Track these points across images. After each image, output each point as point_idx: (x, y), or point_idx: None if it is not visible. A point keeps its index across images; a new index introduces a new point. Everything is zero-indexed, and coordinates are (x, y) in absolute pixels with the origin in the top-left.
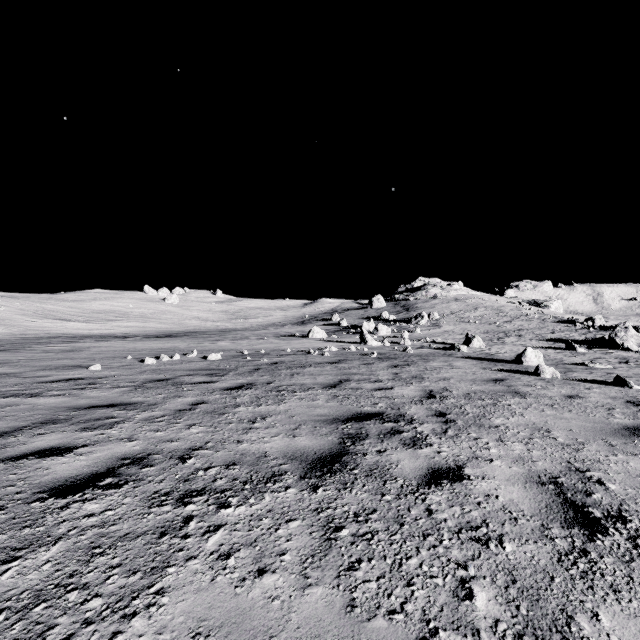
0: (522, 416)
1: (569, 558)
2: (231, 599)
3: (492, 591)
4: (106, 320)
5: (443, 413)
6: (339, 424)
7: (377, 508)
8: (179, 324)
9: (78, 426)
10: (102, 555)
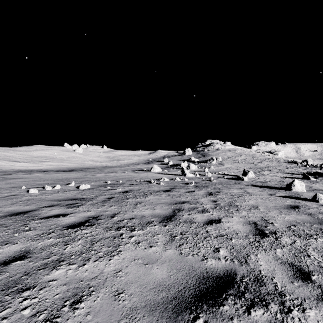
0: None
1: None
2: None
3: None
4: (40, 161)
5: (302, 270)
6: (186, 321)
7: None
8: (81, 163)
9: None
10: None
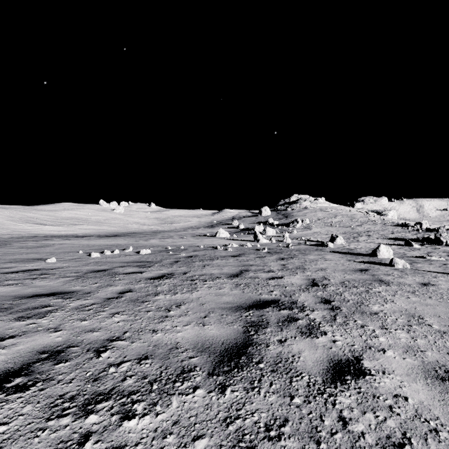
0: (393, 303)
1: None
2: None
3: None
4: (71, 224)
5: (328, 300)
6: (242, 312)
7: (288, 417)
8: (124, 227)
9: (15, 315)
10: None
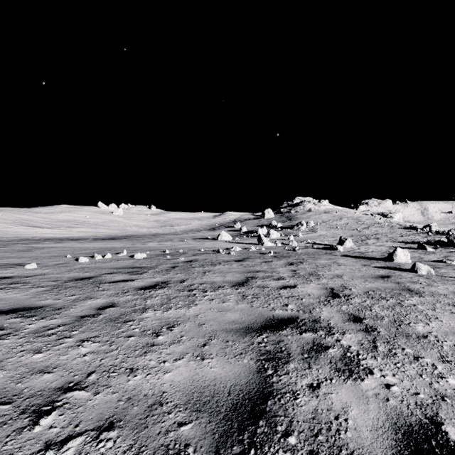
0: (439, 320)
1: None
2: None
3: None
4: (68, 227)
5: (357, 317)
6: (253, 336)
7: None
8: (122, 230)
9: None
10: None
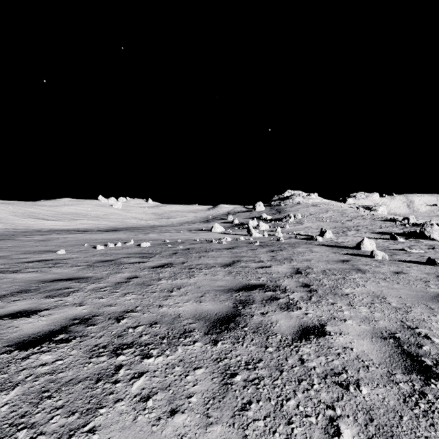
0: (364, 287)
1: (412, 399)
2: (148, 436)
3: (355, 428)
4: (72, 219)
5: (307, 285)
6: (233, 293)
7: (262, 358)
8: (122, 222)
9: (44, 294)
10: (49, 398)
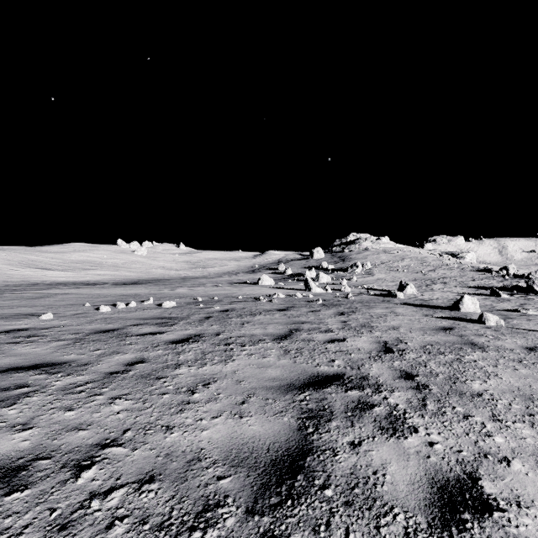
0: (498, 377)
1: None
2: None
3: None
4: (82, 269)
5: (410, 374)
6: (295, 393)
7: None
8: (146, 272)
9: None
10: None
